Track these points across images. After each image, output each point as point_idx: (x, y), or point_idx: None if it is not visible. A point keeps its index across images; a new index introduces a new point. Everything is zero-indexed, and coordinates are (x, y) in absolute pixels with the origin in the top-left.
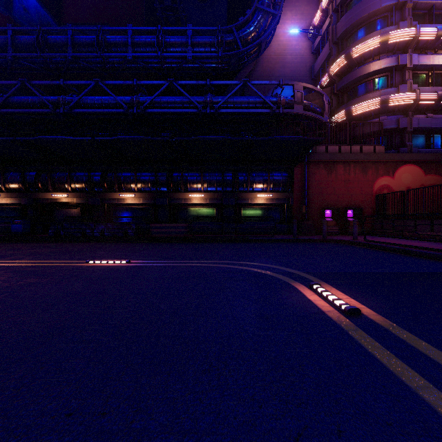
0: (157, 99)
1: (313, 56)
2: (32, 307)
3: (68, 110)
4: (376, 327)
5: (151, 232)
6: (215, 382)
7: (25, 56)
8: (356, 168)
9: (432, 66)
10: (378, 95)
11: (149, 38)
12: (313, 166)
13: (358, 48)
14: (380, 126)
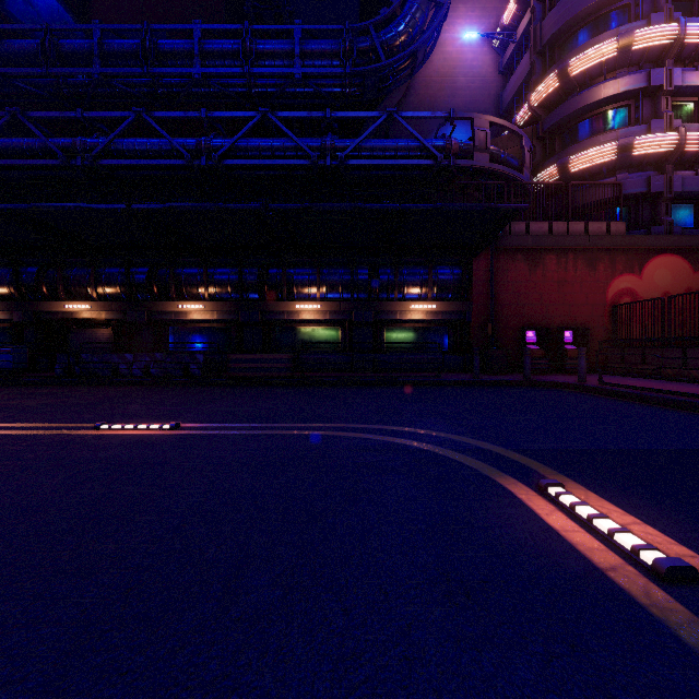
0: (241, 142)
1: (502, 78)
2: None
3: (91, 162)
4: None
5: (230, 368)
6: None
7: (22, 74)
8: (577, 261)
9: None
10: (614, 138)
11: (229, 43)
12: (505, 257)
13: (580, 60)
14: (618, 190)
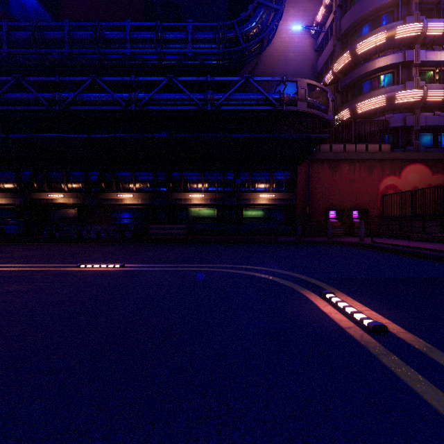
0: (156, 95)
1: (316, 53)
2: (2, 322)
3: (64, 108)
4: (410, 349)
5: (150, 233)
6: (215, 440)
7: (21, 53)
8: (361, 168)
9: (440, 62)
10: (384, 92)
11: (148, 34)
12: (317, 166)
13: (363, 44)
14: (386, 124)
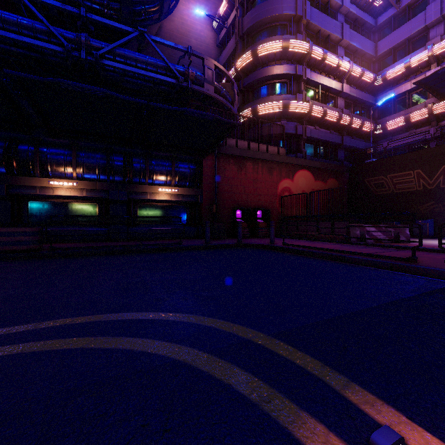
0: None
1: (218, 49)
2: None
3: None
4: None
5: None
6: None
7: None
8: (263, 168)
9: (319, 84)
10: (280, 99)
11: None
12: (223, 160)
13: (264, 47)
14: (282, 130)
